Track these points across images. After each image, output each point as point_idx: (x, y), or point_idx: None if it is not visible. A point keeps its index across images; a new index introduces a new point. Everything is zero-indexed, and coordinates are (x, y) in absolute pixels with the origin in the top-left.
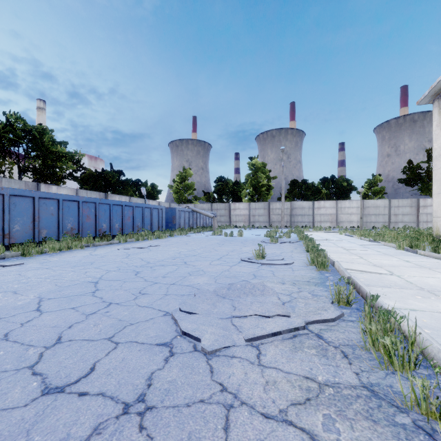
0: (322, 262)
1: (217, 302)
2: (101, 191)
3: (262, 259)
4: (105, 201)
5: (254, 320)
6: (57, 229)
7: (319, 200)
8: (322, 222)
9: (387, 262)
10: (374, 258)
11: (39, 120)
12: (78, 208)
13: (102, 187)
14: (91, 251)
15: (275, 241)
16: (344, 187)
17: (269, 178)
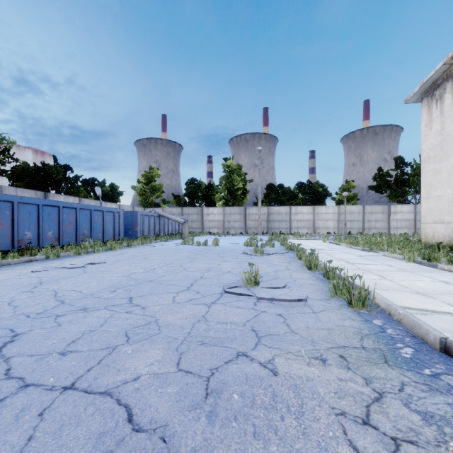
0: (359, 296)
1: None
2: (40, 189)
3: (255, 286)
4: (29, 200)
5: None
6: None
7: (295, 205)
8: (299, 229)
9: (424, 284)
10: (400, 278)
11: None
12: None
13: (41, 184)
14: None
15: (261, 252)
16: (320, 193)
17: (244, 181)
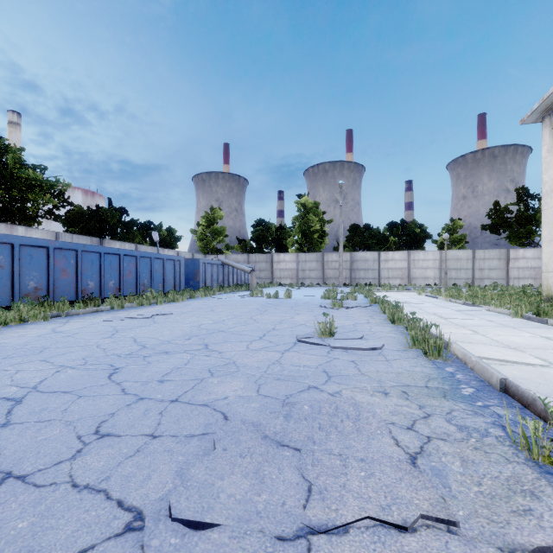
0: (435, 345)
1: (265, 462)
2: (95, 235)
3: (330, 337)
4: (91, 248)
5: (371, 547)
6: (10, 289)
7: (386, 250)
8: (390, 279)
9: (520, 340)
10: (495, 333)
11: (12, 140)
12: (47, 258)
13: (96, 230)
14: (58, 325)
15: (339, 305)
16: (417, 235)
17: (322, 221)
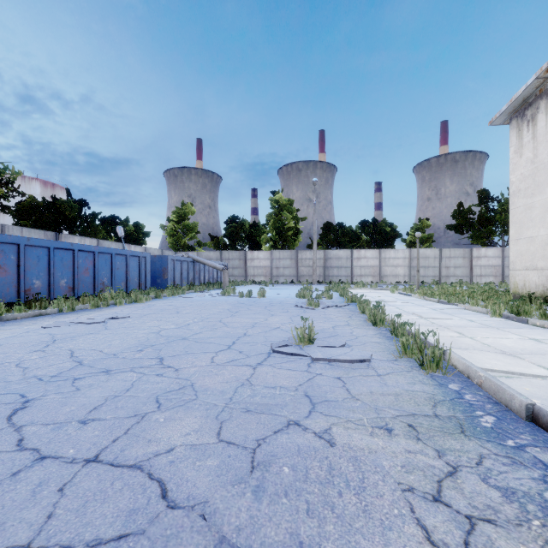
0: (432, 355)
1: None
2: (51, 229)
3: (310, 344)
4: (38, 242)
5: None
6: None
7: (358, 248)
8: (362, 277)
9: (511, 343)
10: (483, 336)
11: None
12: None
13: (52, 223)
14: None
15: (316, 305)
16: (388, 233)
17: (296, 219)
